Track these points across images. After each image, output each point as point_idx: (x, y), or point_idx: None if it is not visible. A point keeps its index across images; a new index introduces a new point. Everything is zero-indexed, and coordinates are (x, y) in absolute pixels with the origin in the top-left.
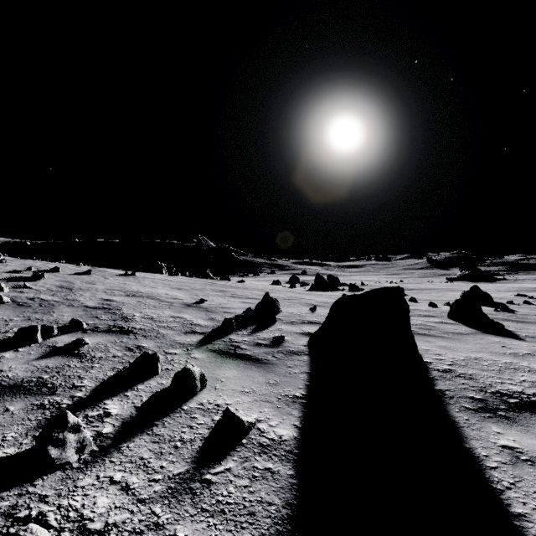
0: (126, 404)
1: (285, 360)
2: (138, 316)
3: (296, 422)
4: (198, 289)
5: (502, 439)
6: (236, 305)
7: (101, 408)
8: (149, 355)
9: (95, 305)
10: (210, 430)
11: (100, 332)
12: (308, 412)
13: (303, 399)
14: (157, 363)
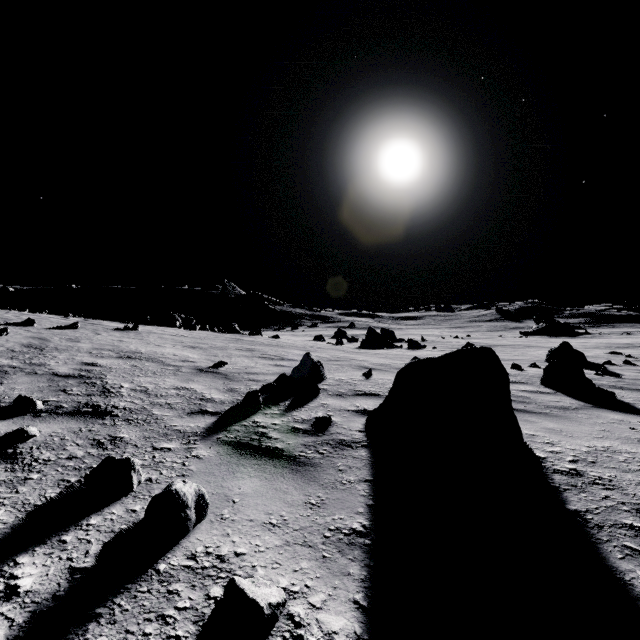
0: (56, 564)
1: (333, 458)
2: (127, 387)
3: (358, 594)
4: (219, 347)
5: None
6: (266, 369)
7: (5, 576)
8: (116, 462)
9: (69, 371)
10: (199, 625)
11: (62, 414)
12: (376, 567)
13: (366, 536)
14: (129, 473)
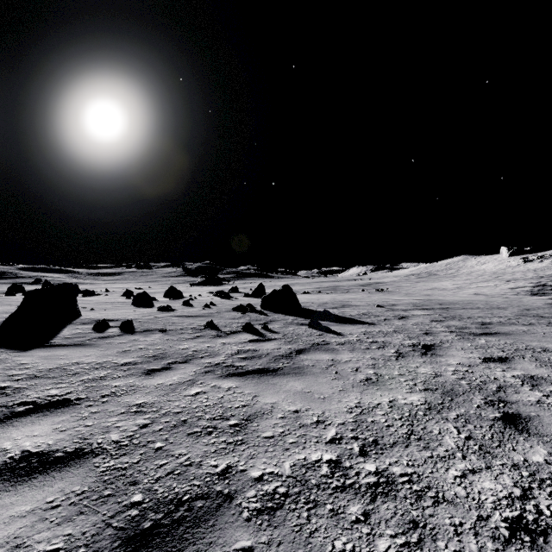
0: None
1: None
2: None
3: None
4: None
5: (79, 327)
6: None
7: None
8: None
9: None
10: None
11: None
12: None
13: None
14: None
